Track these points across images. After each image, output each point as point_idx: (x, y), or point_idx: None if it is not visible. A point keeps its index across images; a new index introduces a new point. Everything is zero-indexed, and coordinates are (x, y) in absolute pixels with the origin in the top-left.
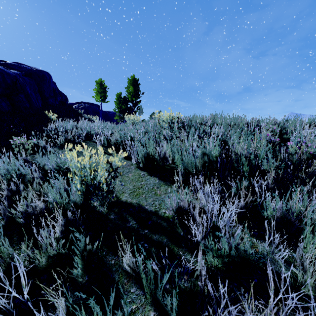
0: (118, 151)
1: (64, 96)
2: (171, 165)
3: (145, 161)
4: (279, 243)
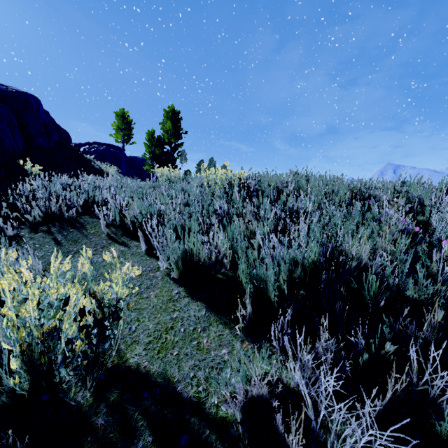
0: (138, 236)
1: (65, 133)
2: (230, 271)
3: (181, 265)
4: None
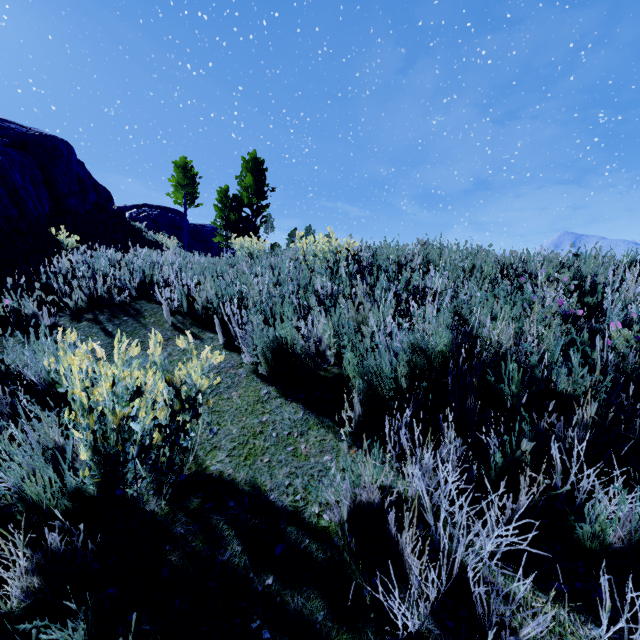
0: (212, 326)
1: (106, 191)
2: (334, 367)
3: (272, 358)
4: (633, 627)
